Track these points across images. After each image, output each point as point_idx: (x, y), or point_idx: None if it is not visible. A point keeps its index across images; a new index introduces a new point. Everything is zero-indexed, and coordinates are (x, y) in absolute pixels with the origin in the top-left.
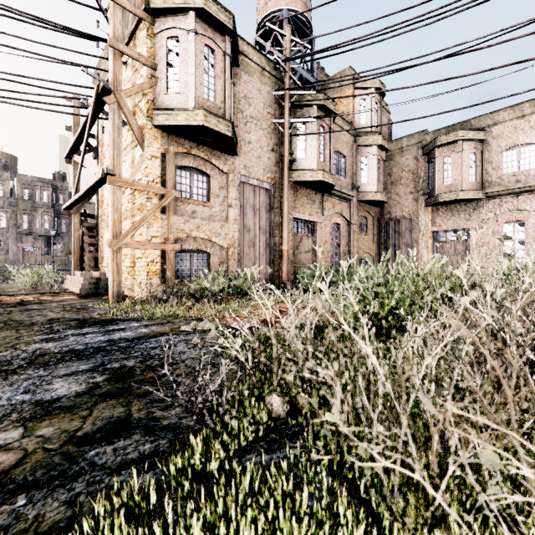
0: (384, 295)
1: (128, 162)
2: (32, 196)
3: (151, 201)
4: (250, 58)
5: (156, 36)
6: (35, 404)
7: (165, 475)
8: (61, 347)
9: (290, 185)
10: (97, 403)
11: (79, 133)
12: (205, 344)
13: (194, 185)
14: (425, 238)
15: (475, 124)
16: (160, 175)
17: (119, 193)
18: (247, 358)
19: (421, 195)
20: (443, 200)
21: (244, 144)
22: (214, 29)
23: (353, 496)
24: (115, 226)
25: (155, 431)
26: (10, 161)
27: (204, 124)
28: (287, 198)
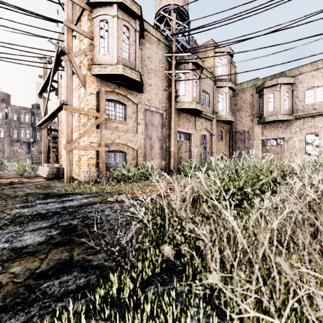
0: (236, 179)
1: (76, 97)
2: (19, 118)
3: (90, 121)
4: (151, 34)
5: (93, 19)
6: (11, 250)
7: (93, 301)
8: (32, 211)
9: (175, 111)
10: (51, 249)
11: (46, 79)
12: (122, 210)
13: (116, 111)
14: (257, 143)
15: (288, 74)
16: (95, 104)
17: (71, 116)
18: (148, 219)
19: (255, 117)
20: (268, 120)
21: (147, 86)
22: (129, 15)
23: (220, 318)
24: (68, 136)
25: (88, 269)
26: (6, 97)
27: (123, 73)
28: (174, 119)
